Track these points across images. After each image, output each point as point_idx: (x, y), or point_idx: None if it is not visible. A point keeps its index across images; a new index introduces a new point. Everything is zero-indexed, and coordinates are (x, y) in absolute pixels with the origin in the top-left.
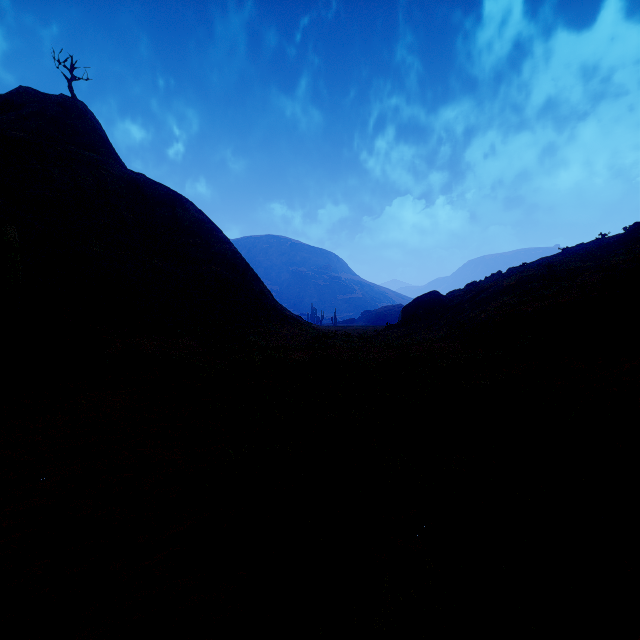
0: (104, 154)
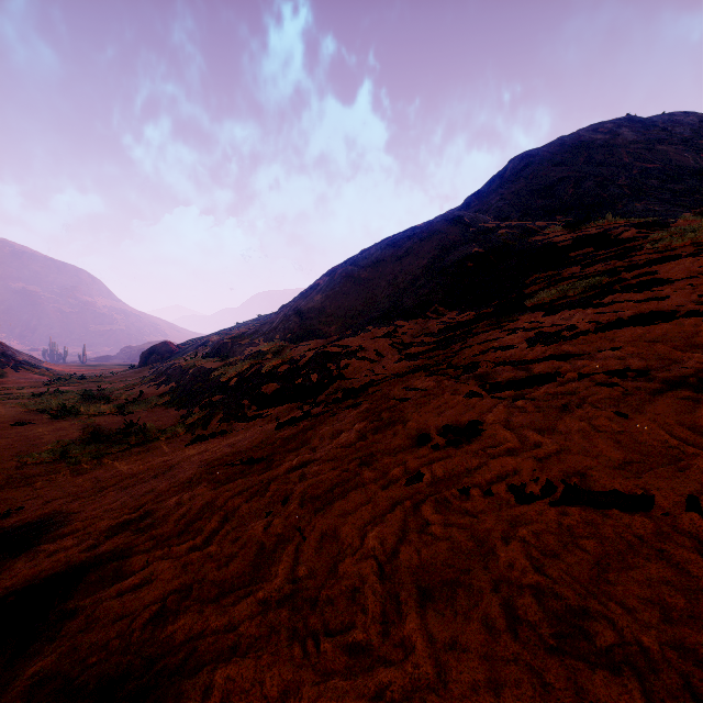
0: None
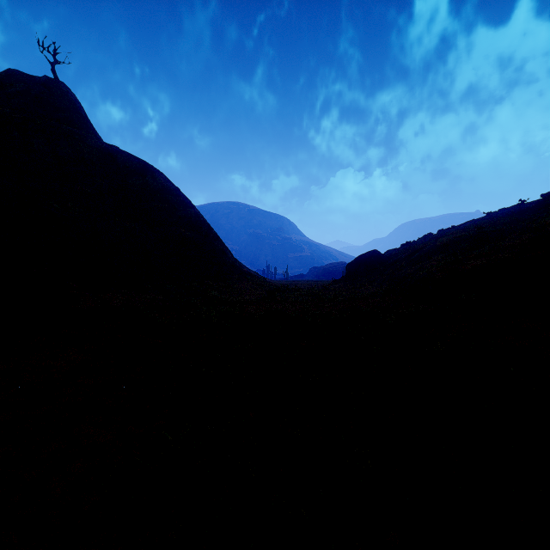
0: (83, 129)
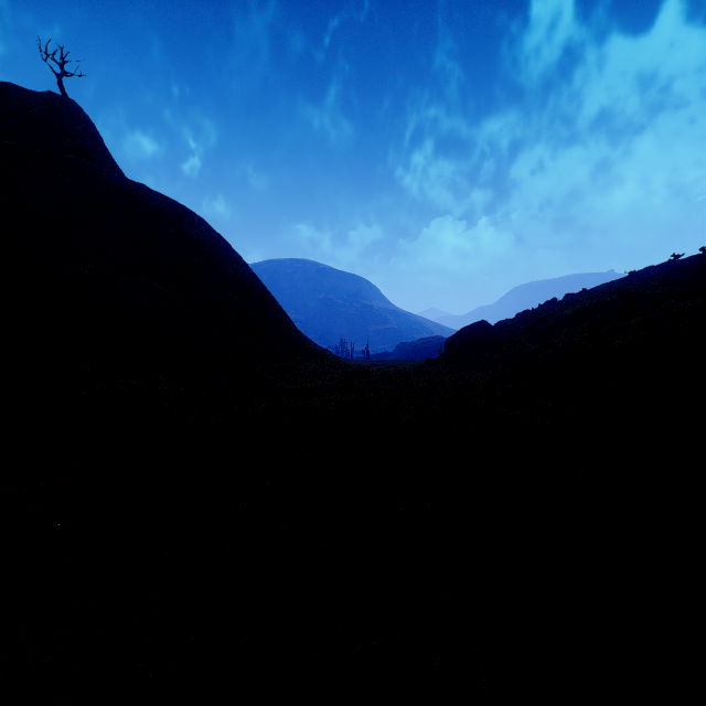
0: (99, 161)
